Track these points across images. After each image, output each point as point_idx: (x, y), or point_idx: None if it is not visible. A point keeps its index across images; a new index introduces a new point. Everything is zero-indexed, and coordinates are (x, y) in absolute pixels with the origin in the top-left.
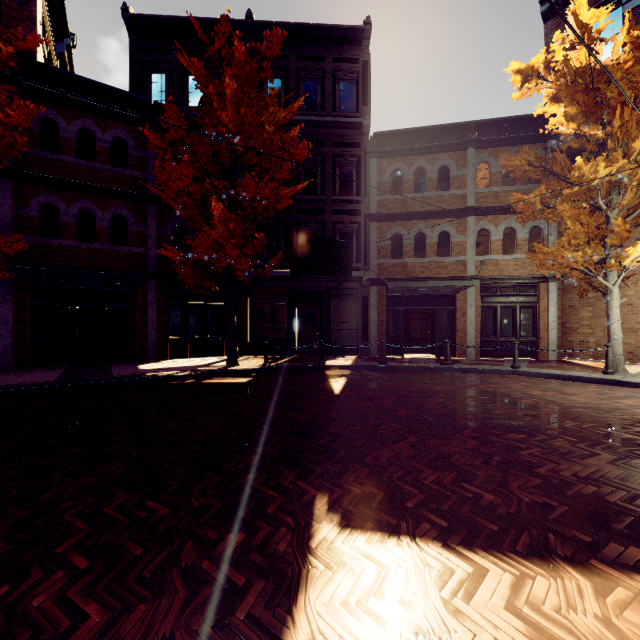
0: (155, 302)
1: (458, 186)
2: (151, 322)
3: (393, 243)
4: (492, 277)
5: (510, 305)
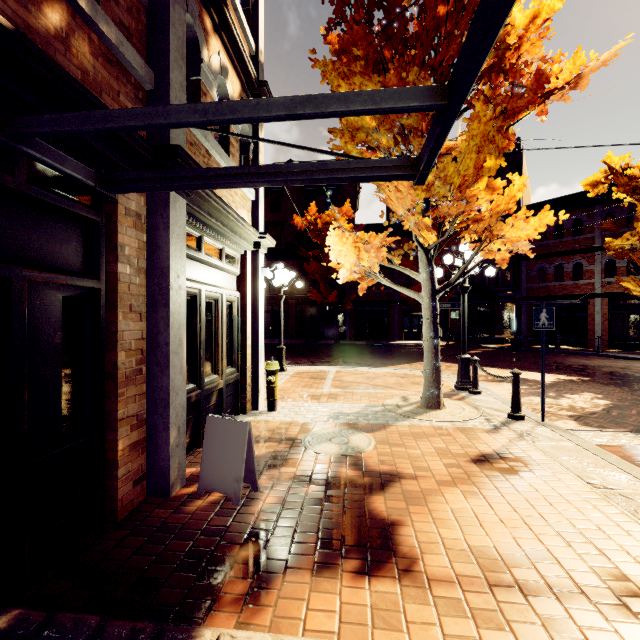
0: (397, 314)
1: (588, 231)
2: (396, 323)
3: (539, 273)
4: (615, 293)
5: (635, 312)
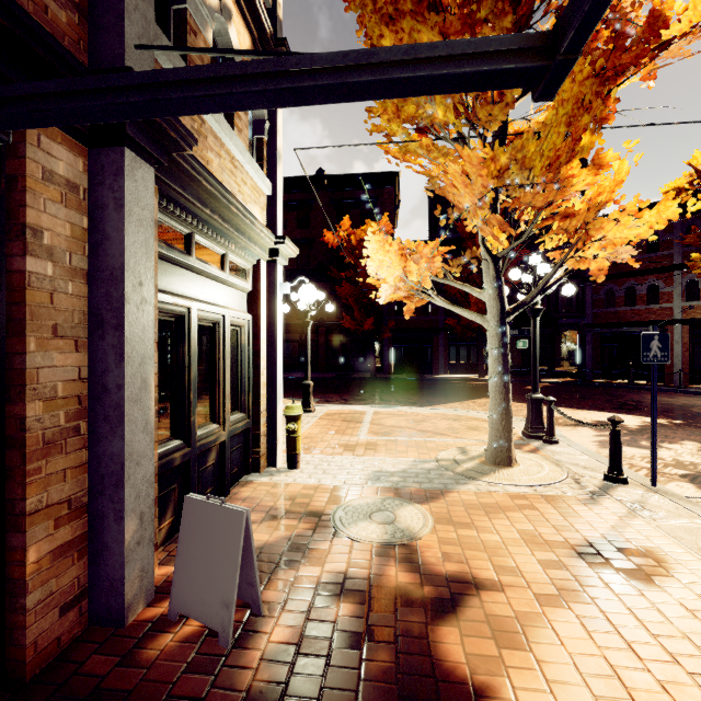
0: (442, 344)
1: (666, 248)
2: (440, 354)
3: (607, 296)
4: (698, 319)
5: None
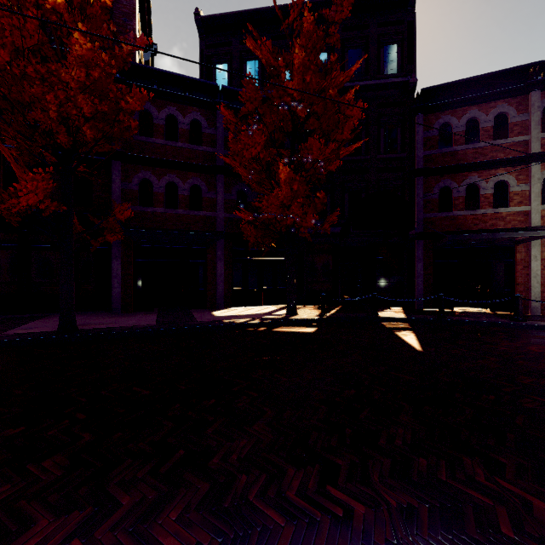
0: (222, 258)
1: (518, 133)
2: (219, 275)
3: (440, 197)
4: None
5: None
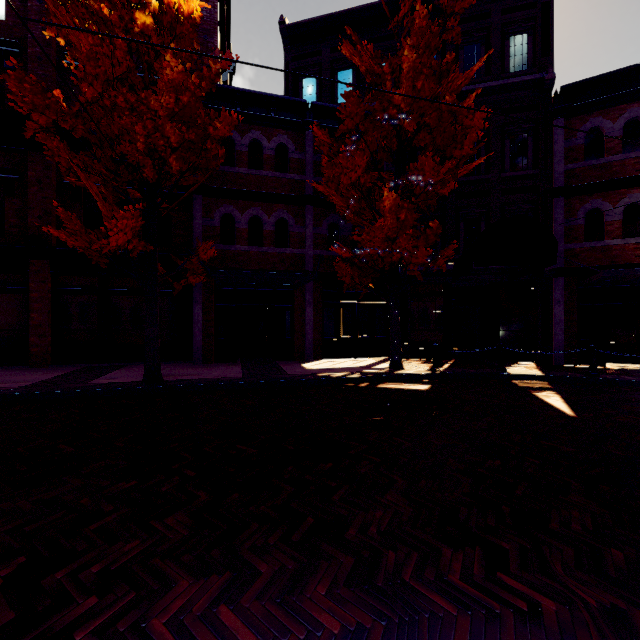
0: (312, 302)
1: None
2: (309, 321)
3: (587, 222)
4: None
5: None
